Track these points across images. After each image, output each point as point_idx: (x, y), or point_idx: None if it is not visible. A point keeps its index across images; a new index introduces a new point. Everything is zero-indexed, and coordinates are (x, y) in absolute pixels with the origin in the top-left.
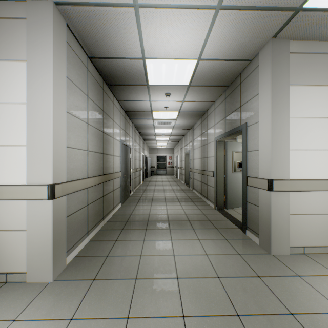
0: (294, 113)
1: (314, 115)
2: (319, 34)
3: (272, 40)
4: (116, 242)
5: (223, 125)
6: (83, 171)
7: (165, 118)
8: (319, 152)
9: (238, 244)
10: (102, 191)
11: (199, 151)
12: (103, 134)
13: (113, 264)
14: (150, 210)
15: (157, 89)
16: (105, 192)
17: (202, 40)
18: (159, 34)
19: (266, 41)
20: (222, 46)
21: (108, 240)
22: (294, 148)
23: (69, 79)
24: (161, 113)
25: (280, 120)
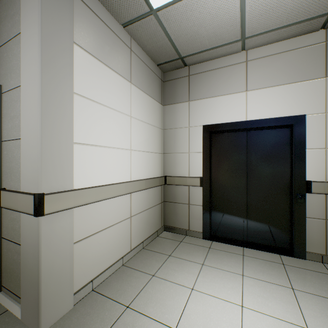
0: (81, 89)
1: (104, 102)
2: None
3: None
4: None
5: None
6: None
7: None
8: (109, 151)
9: None
10: None
11: None
12: None
13: None
14: None
15: None
16: None
17: None
18: None
19: None
20: None
21: None
22: (81, 142)
23: None
24: None
25: (58, 89)
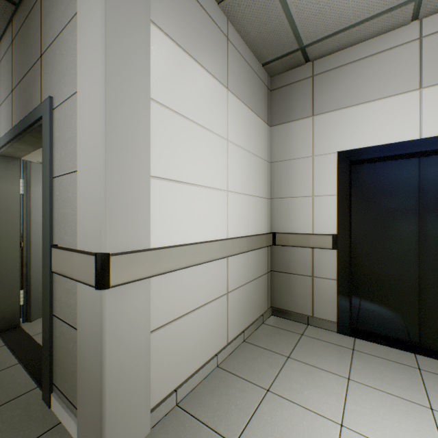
0: (160, 94)
1: (192, 116)
2: None
3: None
4: None
5: (9, 113)
6: None
7: None
8: (198, 191)
9: None
10: None
11: None
12: None
13: None
14: None
15: None
16: None
17: None
18: None
19: None
20: None
21: None
22: (160, 175)
23: None
24: None
25: (129, 91)
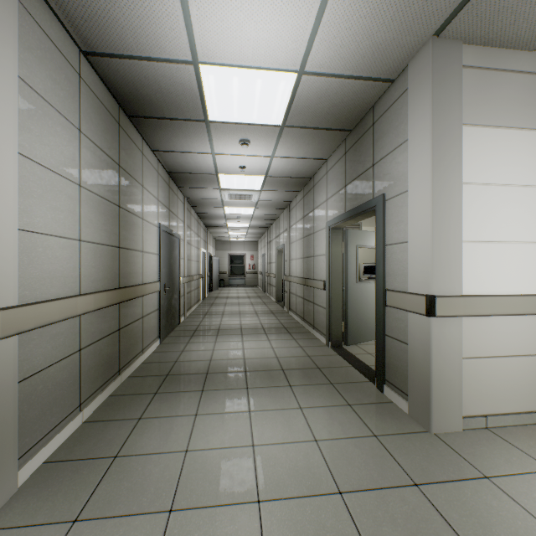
0: (470, 176)
1: (502, 180)
2: (513, 35)
3: (434, 40)
4: (139, 423)
5: (342, 200)
6: (69, 282)
7: (242, 188)
8: (510, 247)
9: (372, 414)
10: (117, 320)
11: (299, 246)
12: (118, 210)
13: (125, 476)
14: (213, 351)
15: (224, 130)
16: (125, 321)
17: (307, 30)
18: (223, 7)
19: (423, 43)
20: (344, 46)
21: (124, 418)
22: (470, 239)
23: (29, 86)
24: (234, 178)
25: (446, 187)
